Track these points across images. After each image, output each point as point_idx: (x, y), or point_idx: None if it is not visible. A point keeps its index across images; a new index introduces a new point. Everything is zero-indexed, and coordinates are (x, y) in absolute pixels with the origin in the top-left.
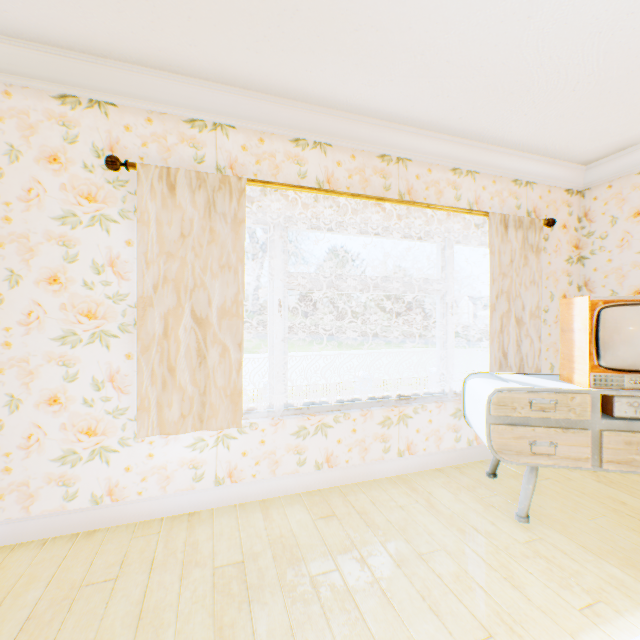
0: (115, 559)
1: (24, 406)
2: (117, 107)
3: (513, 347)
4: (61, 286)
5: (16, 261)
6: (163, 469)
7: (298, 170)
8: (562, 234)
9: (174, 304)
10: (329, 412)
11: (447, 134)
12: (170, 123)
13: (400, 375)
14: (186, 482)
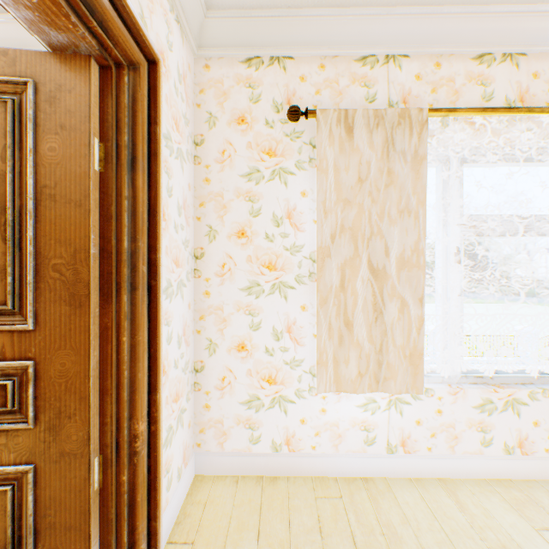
0: (310, 522)
1: (219, 350)
2: (293, 59)
3: None
4: (247, 239)
5: (213, 218)
6: (334, 426)
7: (481, 92)
8: None
9: (350, 254)
10: (519, 385)
11: None
12: (341, 65)
13: (471, 331)
14: (357, 444)
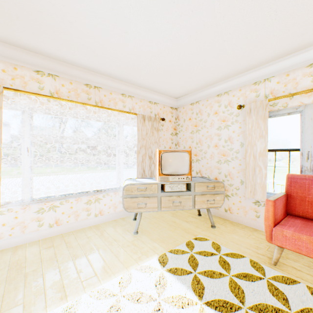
0: None
1: None
2: None
3: (148, 168)
4: None
5: None
6: None
7: (39, 86)
8: (169, 124)
9: None
10: (58, 200)
11: (118, 79)
12: None
13: None
14: None
